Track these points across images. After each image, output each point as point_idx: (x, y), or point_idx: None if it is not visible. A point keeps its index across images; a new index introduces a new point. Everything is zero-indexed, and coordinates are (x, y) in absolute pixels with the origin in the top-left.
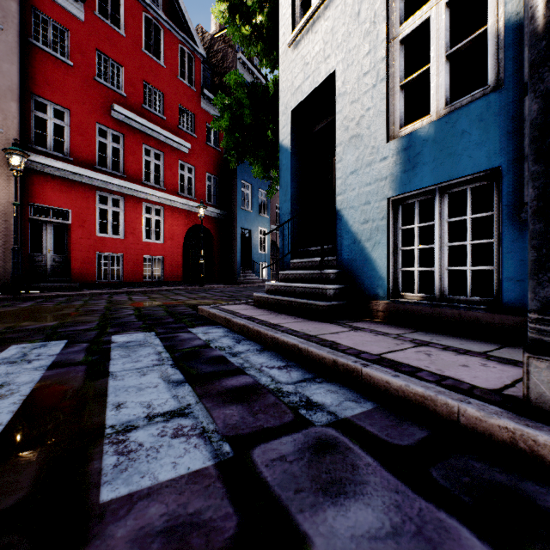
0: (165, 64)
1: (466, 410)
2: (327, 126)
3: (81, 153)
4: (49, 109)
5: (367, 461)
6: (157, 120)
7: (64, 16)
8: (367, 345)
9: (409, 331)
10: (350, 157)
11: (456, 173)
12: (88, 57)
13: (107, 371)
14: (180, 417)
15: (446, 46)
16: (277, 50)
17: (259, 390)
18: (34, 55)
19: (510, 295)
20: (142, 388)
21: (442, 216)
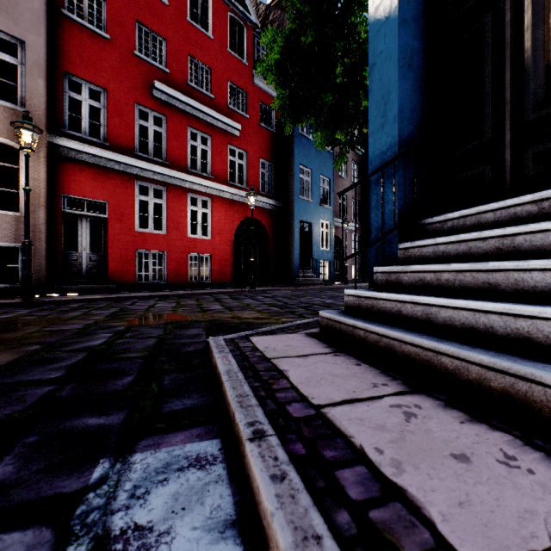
0: (213, 36)
1: None
2: None
3: (119, 138)
4: (84, 89)
5: None
6: (204, 99)
7: None
8: None
9: None
10: None
11: None
12: (126, 29)
13: None
14: None
15: None
16: None
17: None
18: (67, 28)
19: None
20: None
21: None
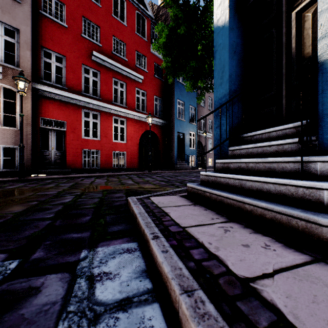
0: (127, 24)
1: None
2: None
3: (72, 84)
4: (52, 56)
5: None
6: (122, 61)
7: None
8: None
9: None
10: None
11: None
12: (77, 21)
13: None
14: None
15: None
16: None
17: None
18: (43, 21)
19: None
20: None
21: None
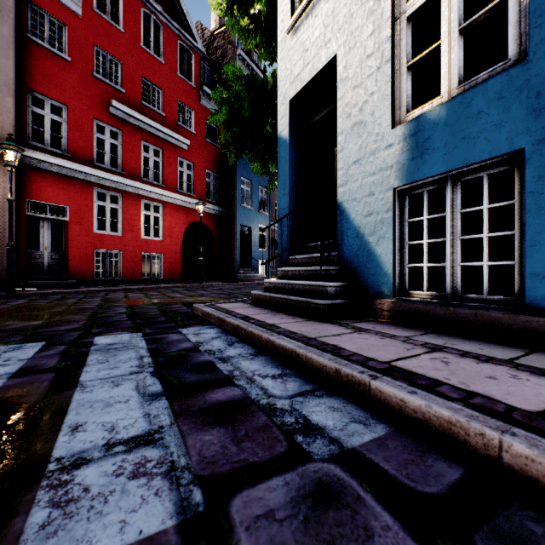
0: (164, 61)
1: (511, 445)
2: (328, 115)
3: (78, 149)
4: (46, 105)
5: (384, 522)
6: (156, 117)
7: (61, 11)
8: (373, 349)
9: (419, 333)
10: (352, 146)
11: (471, 158)
12: (85, 52)
13: (77, 380)
14: (147, 445)
15: (459, 20)
16: (276, 42)
17: (247, 407)
18: (31, 50)
19: (535, 293)
20: (110, 404)
21: (454, 206)
